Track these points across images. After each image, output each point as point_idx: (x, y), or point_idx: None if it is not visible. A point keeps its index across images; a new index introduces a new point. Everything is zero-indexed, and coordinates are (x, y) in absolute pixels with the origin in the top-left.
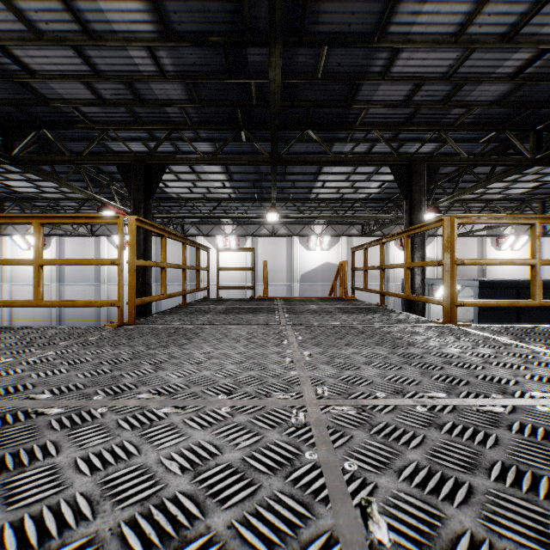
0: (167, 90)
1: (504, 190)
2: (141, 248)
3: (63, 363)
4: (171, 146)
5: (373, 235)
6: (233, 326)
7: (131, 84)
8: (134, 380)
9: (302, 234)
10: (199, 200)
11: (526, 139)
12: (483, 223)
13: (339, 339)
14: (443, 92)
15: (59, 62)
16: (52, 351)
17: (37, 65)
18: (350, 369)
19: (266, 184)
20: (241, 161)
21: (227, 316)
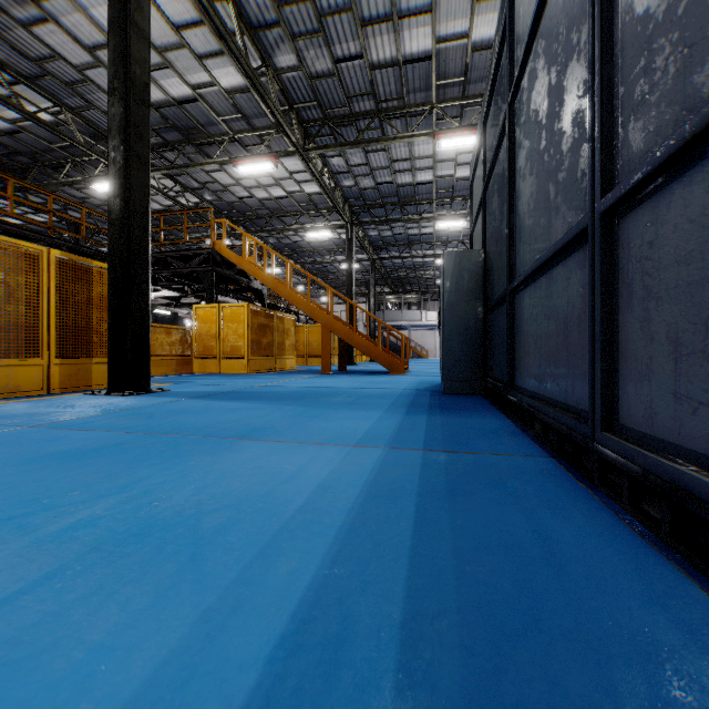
0: None
1: None
2: None
3: None
4: None
5: None
6: None
7: None
8: None
9: None
10: None
11: None
12: None
13: None
14: (98, 203)
15: None
16: None
17: None
18: None
19: None
20: None
21: None
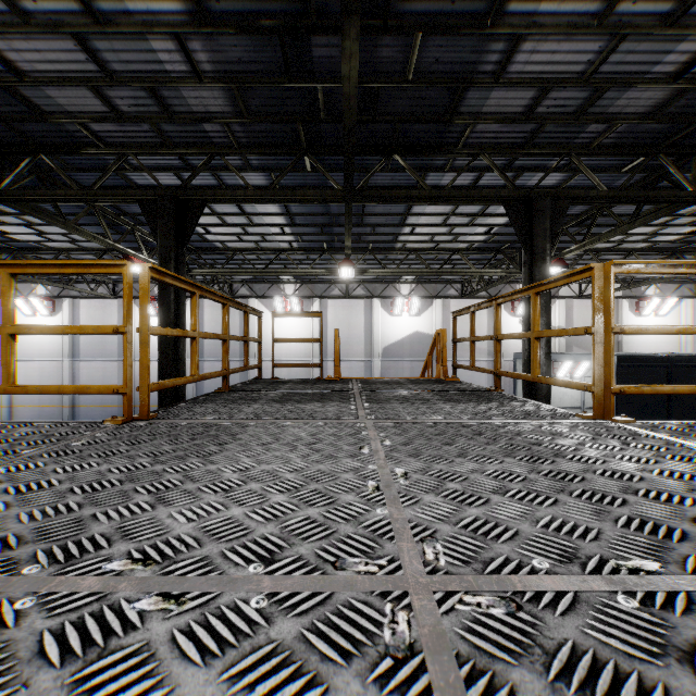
0: (204, 99)
1: (649, 237)
2: (171, 313)
3: (9, 489)
4: (212, 178)
5: (476, 297)
6: (289, 422)
7: (156, 91)
8: (111, 527)
9: (384, 295)
10: (251, 251)
11: (684, 167)
12: (652, 274)
13: (447, 444)
14: (577, 100)
15: (56, 58)
16: (5, 467)
17: (27, 64)
18: (474, 503)
19: (338, 229)
20: (305, 196)
21: (282, 406)
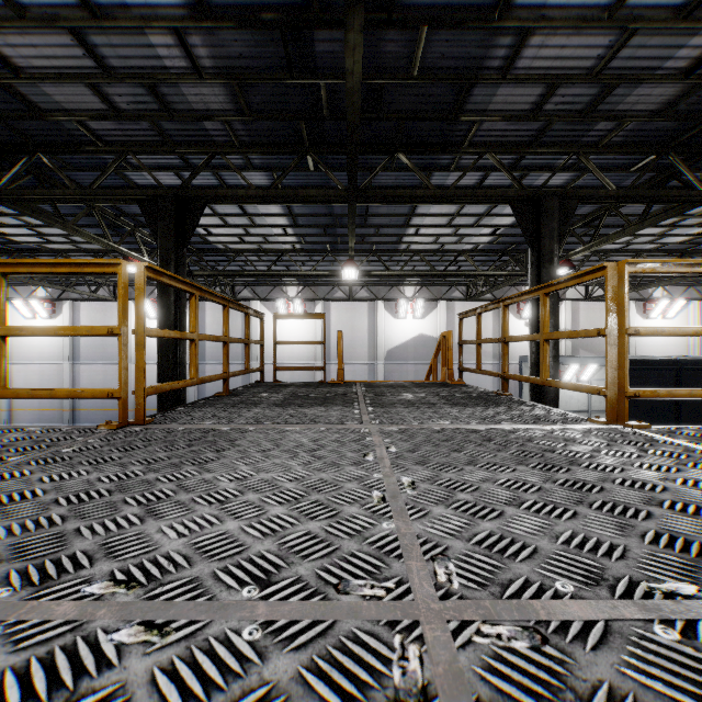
0: (204, 96)
1: (657, 238)
2: (171, 315)
3: None
4: (213, 178)
5: (481, 299)
6: (291, 427)
7: (155, 87)
8: (95, 543)
9: (388, 297)
10: (254, 253)
11: (694, 166)
12: (667, 273)
13: (455, 451)
14: (585, 97)
15: (53, 54)
16: None
17: (23, 59)
18: (487, 516)
19: (342, 230)
20: (308, 195)
21: (284, 411)
